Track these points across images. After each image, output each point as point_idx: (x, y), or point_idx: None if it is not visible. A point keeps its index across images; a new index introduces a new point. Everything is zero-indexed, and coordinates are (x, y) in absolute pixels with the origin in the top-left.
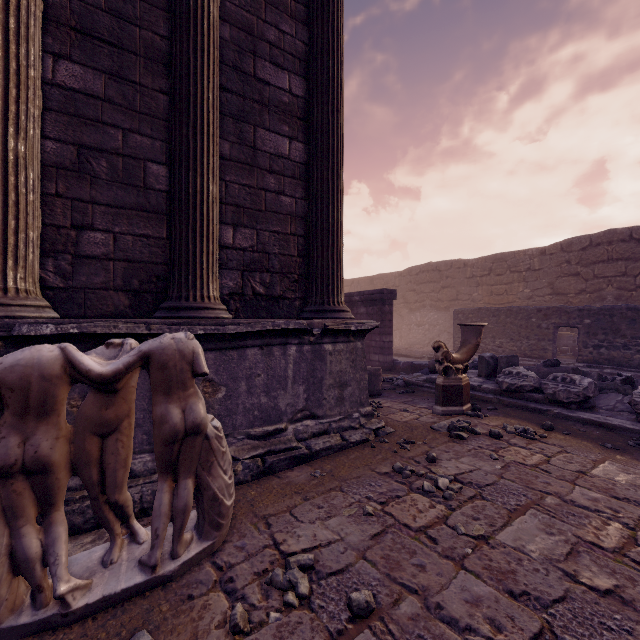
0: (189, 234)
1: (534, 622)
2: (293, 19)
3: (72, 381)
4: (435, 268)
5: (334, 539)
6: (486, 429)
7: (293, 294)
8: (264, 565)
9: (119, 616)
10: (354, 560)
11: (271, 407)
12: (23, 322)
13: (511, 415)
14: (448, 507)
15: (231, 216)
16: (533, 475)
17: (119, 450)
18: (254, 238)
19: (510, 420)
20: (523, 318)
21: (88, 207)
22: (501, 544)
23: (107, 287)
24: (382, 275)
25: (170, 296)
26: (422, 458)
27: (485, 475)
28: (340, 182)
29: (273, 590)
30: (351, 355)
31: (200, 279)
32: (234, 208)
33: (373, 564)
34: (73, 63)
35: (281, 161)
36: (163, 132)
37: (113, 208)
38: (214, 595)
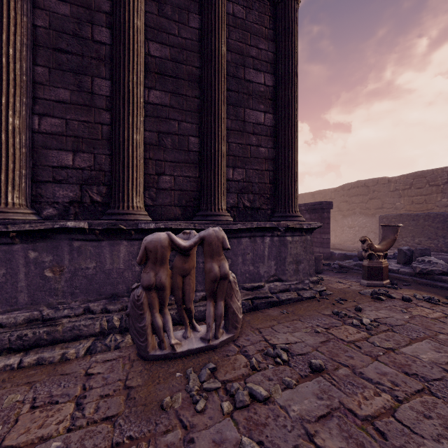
0: (212, 174)
1: (419, 385)
2: (266, 40)
3: (172, 249)
4: (363, 184)
5: (298, 341)
6: (400, 296)
7: (266, 206)
8: (261, 347)
9: (196, 358)
10: (311, 350)
11: (255, 272)
12: (142, 222)
13: (421, 289)
14: (369, 333)
15: (231, 162)
16: (432, 323)
17: (190, 284)
18: (244, 174)
19: (420, 292)
20: (440, 222)
21: (162, 163)
22: (403, 353)
23: (171, 204)
24: (321, 191)
25: (201, 209)
26: (352, 308)
27: (396, 320)
28: (296, 136)
29: (268, 357)
30: (303, 244)
31: (217, 199)
32: (233, 157)
33: (322, 353)
34: (156, 90)
35: (259, 127)
36: (197, 119)
37: (173, 163)
38: (239, 356)
